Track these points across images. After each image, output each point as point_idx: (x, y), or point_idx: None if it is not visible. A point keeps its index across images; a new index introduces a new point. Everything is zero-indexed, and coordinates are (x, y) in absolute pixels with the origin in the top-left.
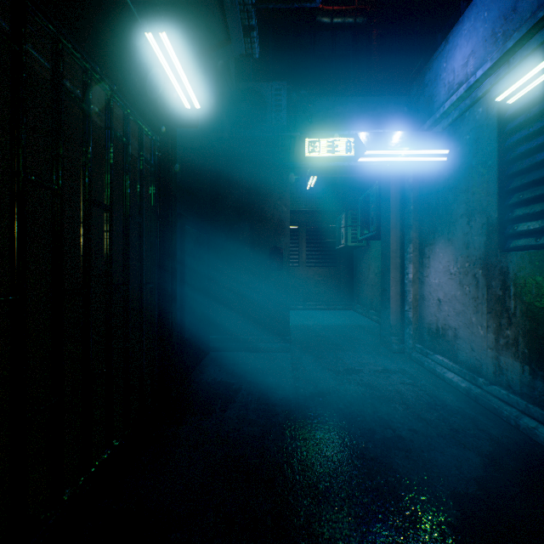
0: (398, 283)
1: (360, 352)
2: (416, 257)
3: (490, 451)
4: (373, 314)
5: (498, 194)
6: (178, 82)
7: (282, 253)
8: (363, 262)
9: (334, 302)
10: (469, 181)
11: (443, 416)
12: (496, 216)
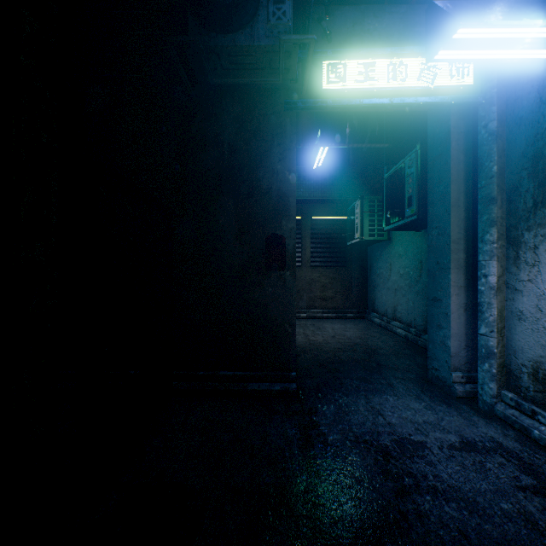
0: (461, 290)
1: (405, 396)
2: (503, 250)
3: None
4: (397, 326)
5: None
6: None
7: (285, 244)
8: (381, 260)
9: (344, 309)
10: None
11: None
12: None
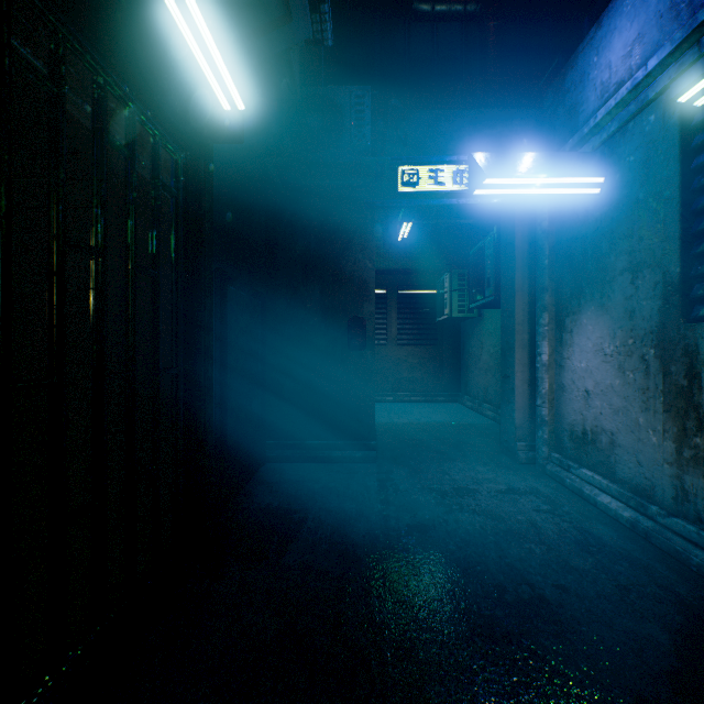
0: (525, 367)
1: (474, 463)
2: (553, 332)
3: (681, 624)
4: (488, 408)
5: (681, 238)
6: (208, 64)
7: (365, 326)
8: (473, 338)
9: (434, 392)
10: (634, 221)
11: (602, 564)
12: (678, 270)
